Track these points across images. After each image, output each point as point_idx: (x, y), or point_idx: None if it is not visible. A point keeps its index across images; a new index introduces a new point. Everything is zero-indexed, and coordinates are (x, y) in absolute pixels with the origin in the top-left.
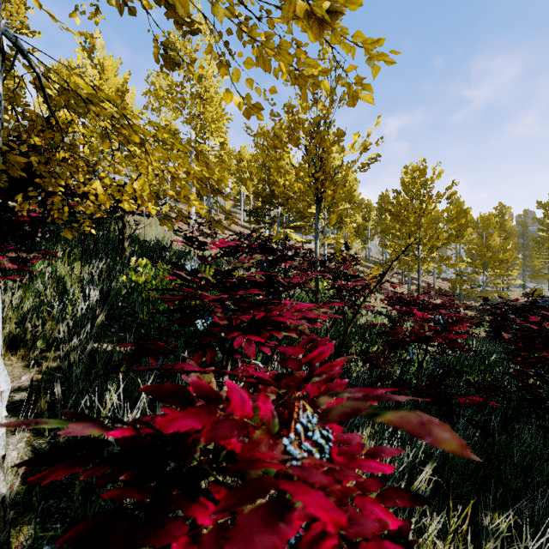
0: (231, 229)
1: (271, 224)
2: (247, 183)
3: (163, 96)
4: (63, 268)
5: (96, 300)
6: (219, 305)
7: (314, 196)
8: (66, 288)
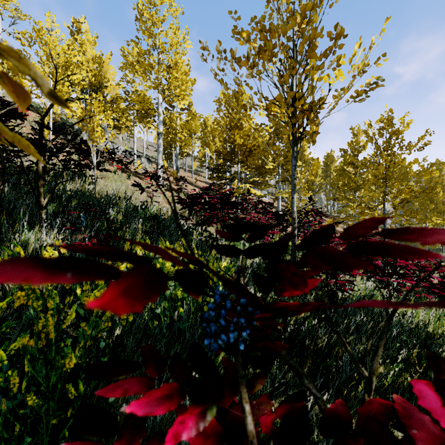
0: (196, 185)
1: (231, 180)
2: (210, 145)
3: (133, 64)
4: None
5: None
6: None
7: (289, 137)
8: None
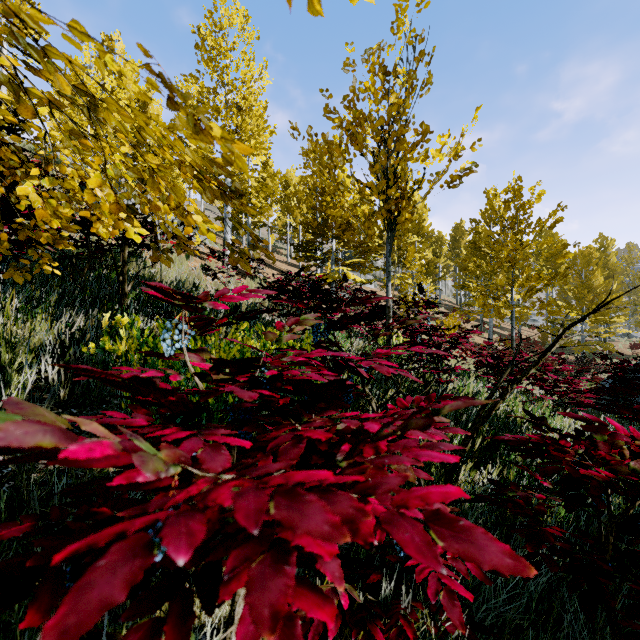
0: (275, 267)
1: (323, 261)
2: (294, 212)
3: (192, 105)
4: (17, 327)
5: (66, 374)
6: (207, 470)
7: (384, 222)
8: (1, 363)
